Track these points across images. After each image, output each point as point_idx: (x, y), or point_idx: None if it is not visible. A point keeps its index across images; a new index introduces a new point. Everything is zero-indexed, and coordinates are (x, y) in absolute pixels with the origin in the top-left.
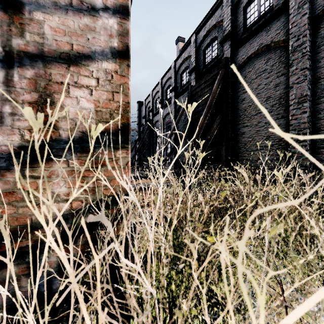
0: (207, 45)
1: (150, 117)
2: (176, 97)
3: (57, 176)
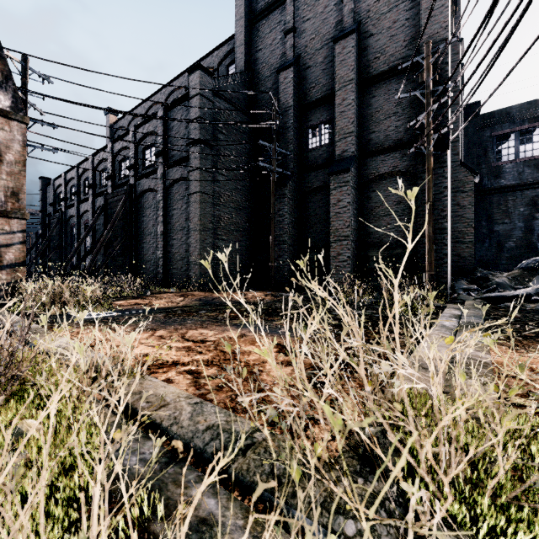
0: (122, 159)
1: (61, 208)
2: (95, 196)
3: (3, 274)
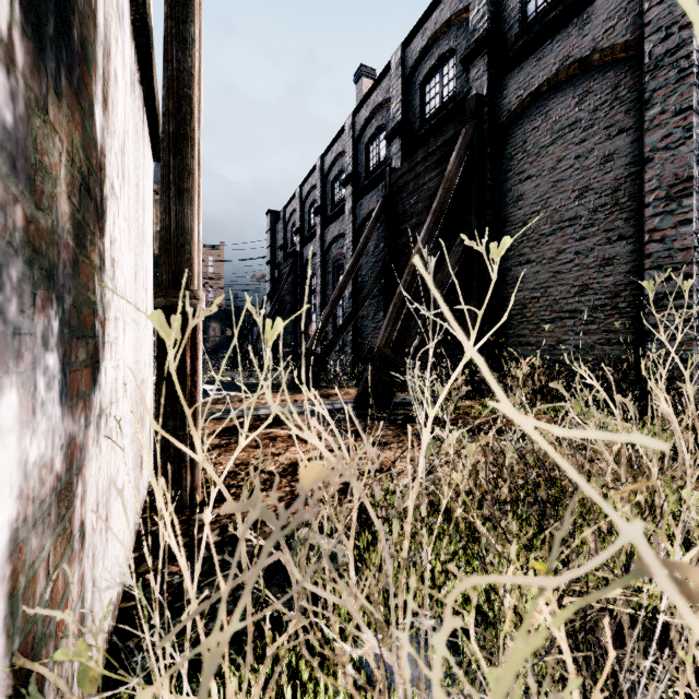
0: (429, 73)
1: (295, 247)
2: (357, 198)
3: None
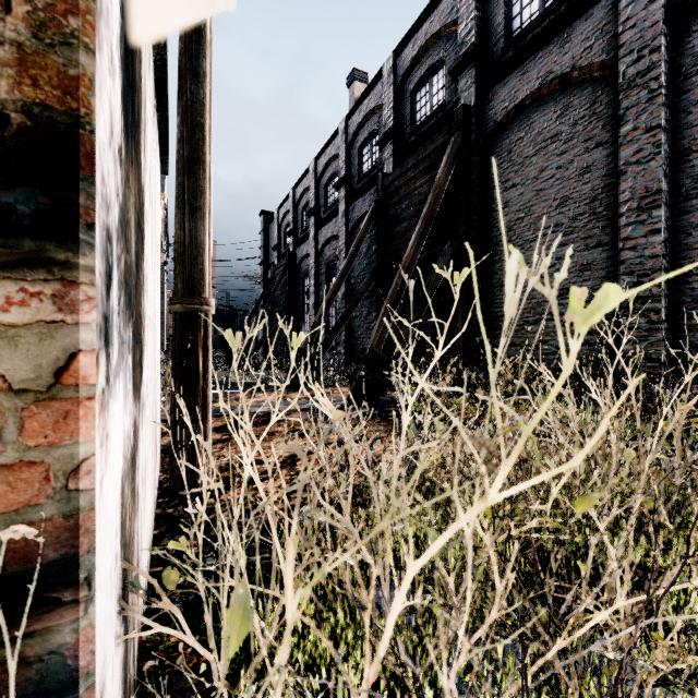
0: (420, 81)
1: (289, 248)
2: (350, 201)
3: None
